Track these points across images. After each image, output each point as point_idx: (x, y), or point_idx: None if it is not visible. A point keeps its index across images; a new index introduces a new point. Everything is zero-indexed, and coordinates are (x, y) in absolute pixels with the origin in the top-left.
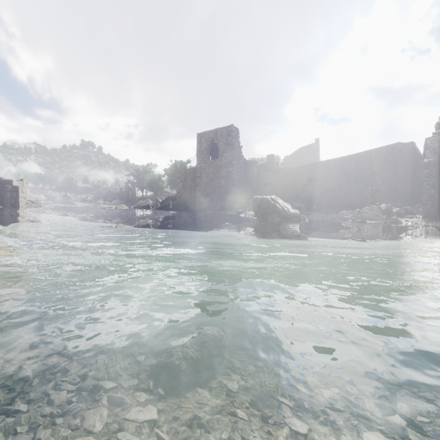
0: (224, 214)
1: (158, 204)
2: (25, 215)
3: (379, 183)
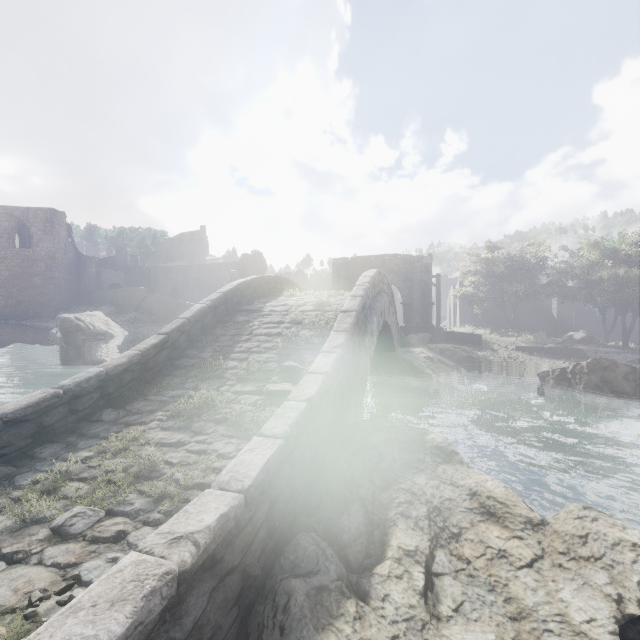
0: (38, 325)
1: None
2: None
3: None
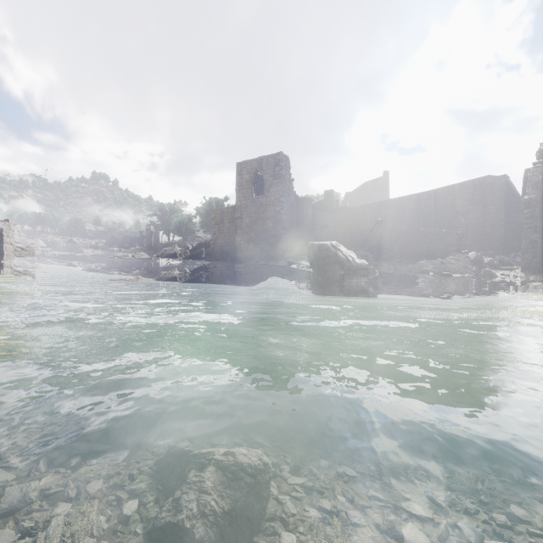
0: (271, 265)
1: (187, 252)
2: (12, 266)
3: (463, 227)
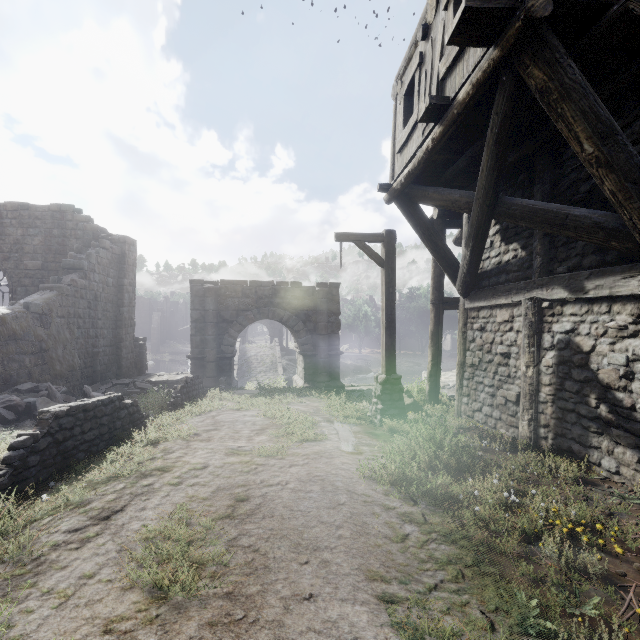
0: None
1: None
2: None
3: None
